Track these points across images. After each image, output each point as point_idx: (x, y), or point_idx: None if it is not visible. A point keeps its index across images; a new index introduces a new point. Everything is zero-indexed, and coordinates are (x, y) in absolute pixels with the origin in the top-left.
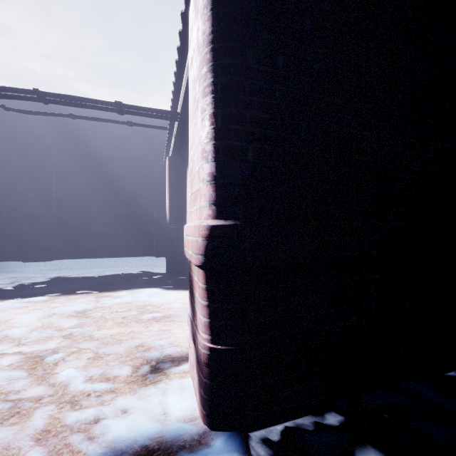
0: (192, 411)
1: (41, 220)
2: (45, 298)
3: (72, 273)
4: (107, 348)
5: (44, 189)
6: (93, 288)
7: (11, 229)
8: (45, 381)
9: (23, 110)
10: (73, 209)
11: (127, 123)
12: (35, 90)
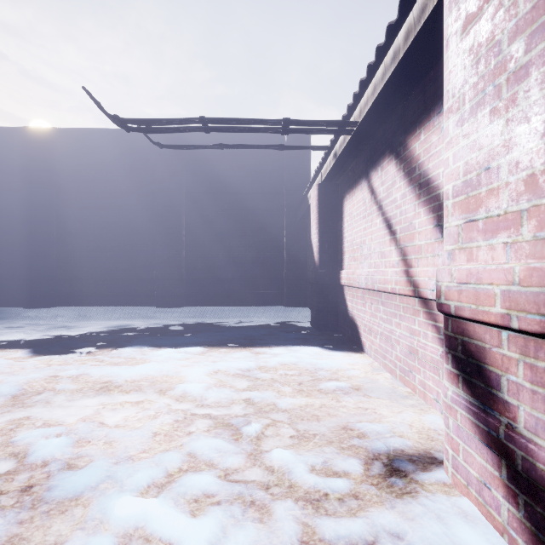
0: None
1: (173, 264)
2: (199, 350)
3: (209, 323)
4: (305, 425)
5: (175, 232)
6: (242, 342)
7: (146, 273)
8: (258, 461)
9: (176, 146)
10: (201, 252)
11: (279, 147)
12: (201, 117)
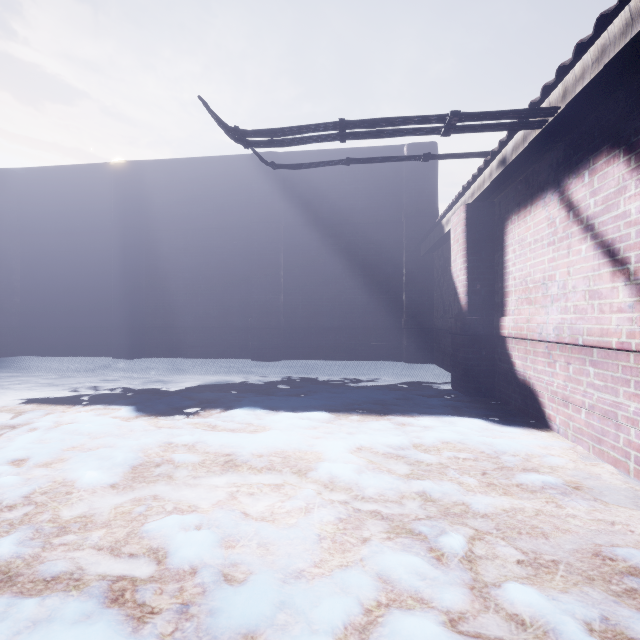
0: None
1: (270, 310)
2: (325, 417)
3: (319, 381)
4: (529, 543)
5: (273, 272)
6: (373, 408)
7: (240, 321)
8: (490, 602)
9: (293, 165)
10: (301, 296)
11: (423, 157)
12: (341, 120)
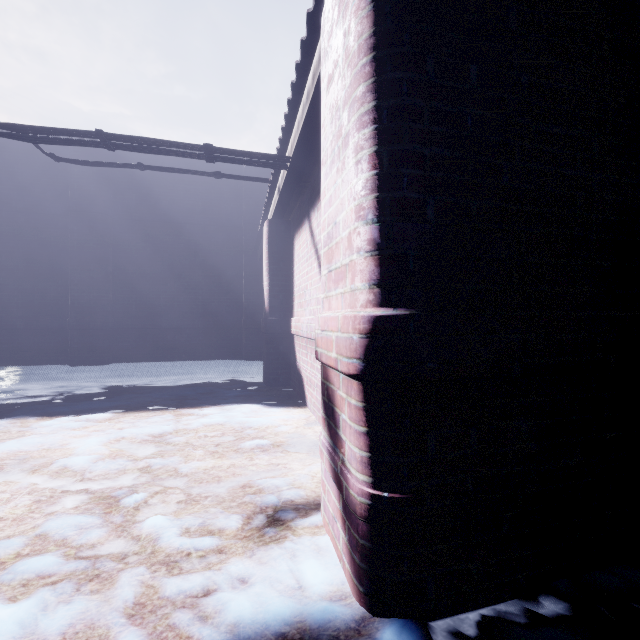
0: (340, 585)
1: (94, 309)
2: (107, 416)
3: (137, 382)
4: (202, 488)
5: (98, 268)
6: (169, 403)
7: (55, 321)
8: (126, 532)
9: (78, 160)
10: (135, 295)
11: (215, 174)
12: (98, 131)
